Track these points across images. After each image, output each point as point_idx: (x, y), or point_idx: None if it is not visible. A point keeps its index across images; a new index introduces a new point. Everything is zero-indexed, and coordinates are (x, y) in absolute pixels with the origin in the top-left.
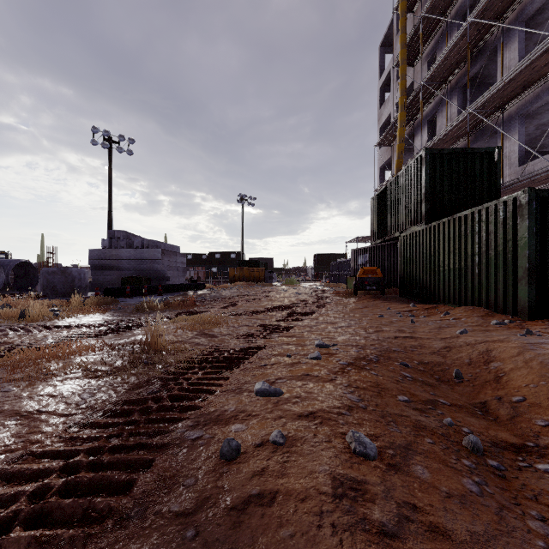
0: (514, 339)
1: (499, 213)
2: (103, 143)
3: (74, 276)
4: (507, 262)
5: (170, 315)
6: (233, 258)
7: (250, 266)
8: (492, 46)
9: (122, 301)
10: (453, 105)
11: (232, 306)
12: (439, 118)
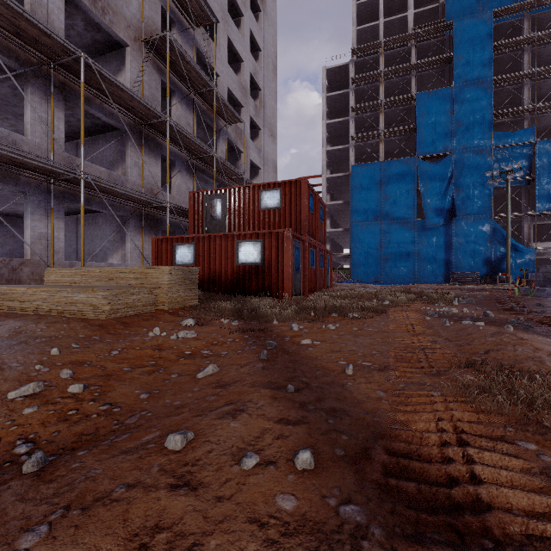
0: None
1: None
2: None
3: None
4: None
5: None
6: None
7: None
8: None
9: None
10: None
11: None
12: None
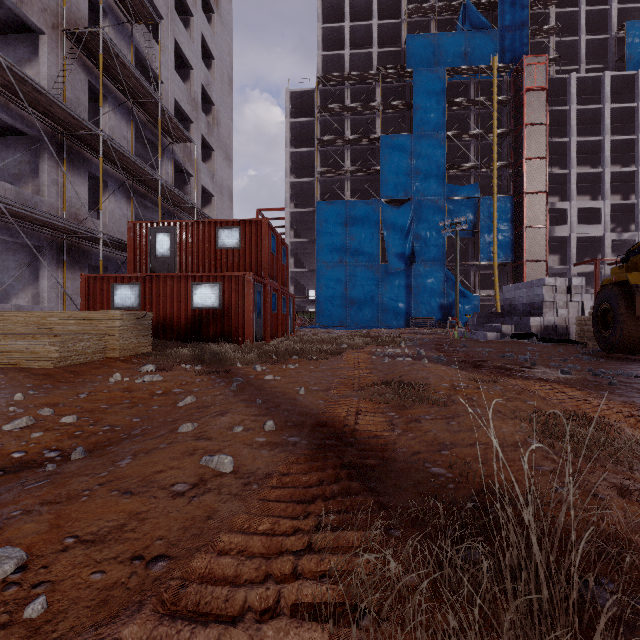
0: None
1: None
2: None
3: None
4: None
5: None
6: None
7: None
8: None
9: None
10: None
11: None
12: None
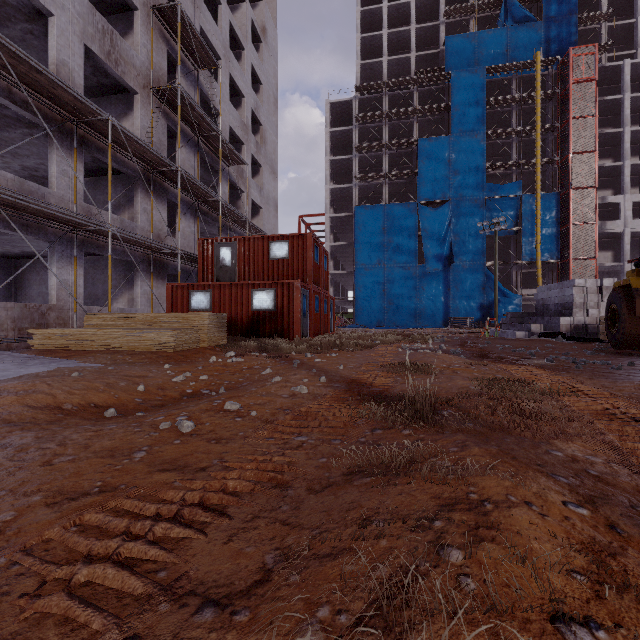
0: None
1: None
2: None
3: None
4: None
5: None
6: None
7: None
8: None
9: None
10: None
11: None
12: None
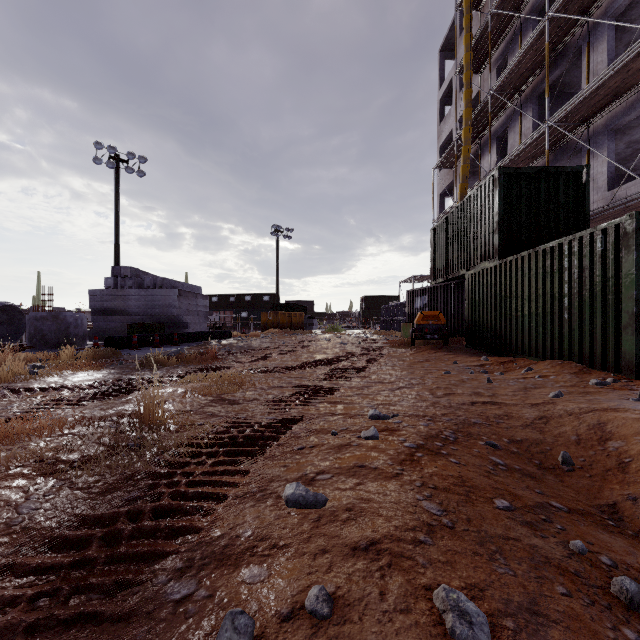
0: (631, 406)
1: (596, 244)
2: (108, 162)
3: (68, 323)
4: (607, 305)
5: (182, 372)
6: (267, 301)
7: (287, 310)
8: (576, 48)
9: (126, 353)
10: (527, 118)
11: (262, 360)
12: (511, 135)
